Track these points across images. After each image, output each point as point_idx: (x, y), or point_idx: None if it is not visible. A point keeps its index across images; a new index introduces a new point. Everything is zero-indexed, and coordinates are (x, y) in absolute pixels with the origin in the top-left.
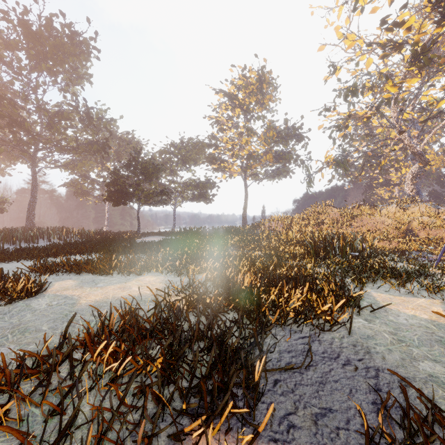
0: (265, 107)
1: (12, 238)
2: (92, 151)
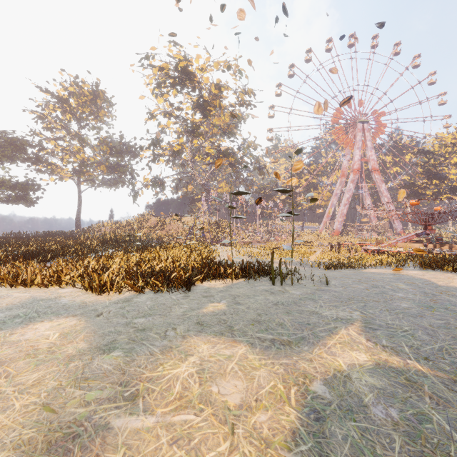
0: (100, 120)
1: None
2: None
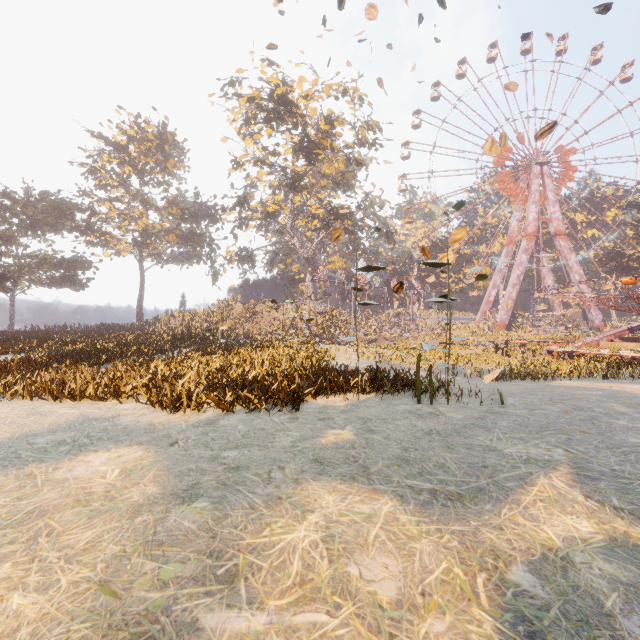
0: (168, 173)
1: None
2: None
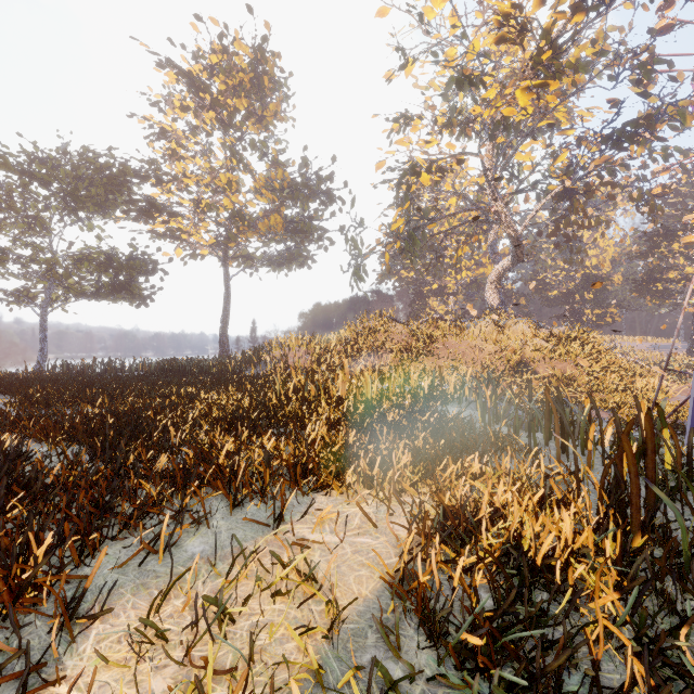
0: (266, 125)
1: None
2: None
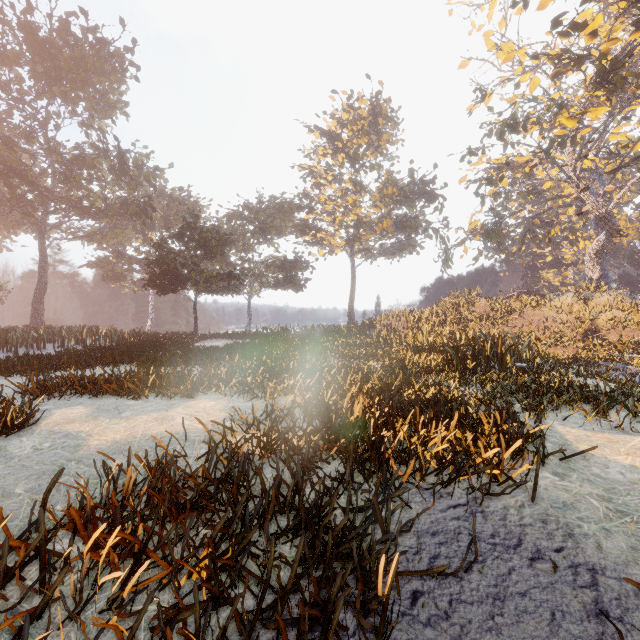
0: (381, 152)
1: (5, 342)
2: (129, 216)
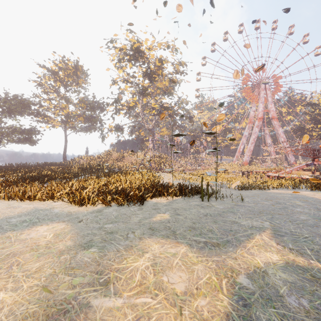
0: (79, 86)
1: None
2: None
